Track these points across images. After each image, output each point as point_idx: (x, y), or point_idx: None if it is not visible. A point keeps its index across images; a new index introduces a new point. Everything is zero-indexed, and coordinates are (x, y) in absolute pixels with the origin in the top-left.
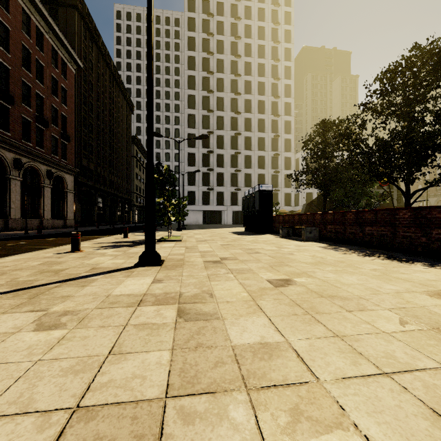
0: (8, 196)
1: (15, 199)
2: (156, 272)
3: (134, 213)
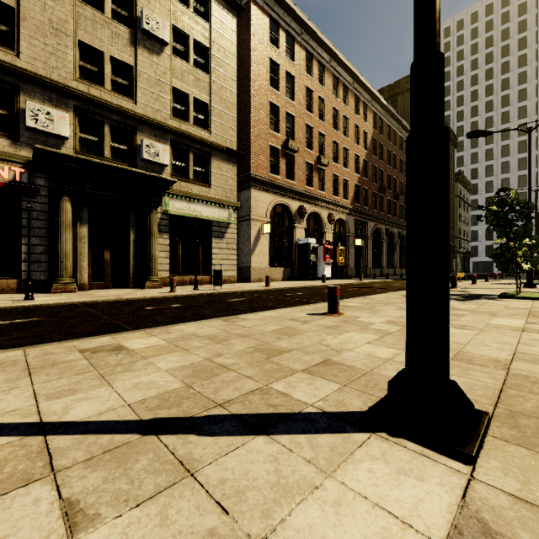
0: (382, 253)
1: (384, 255)
2: (536, 289)
3: (456, 261)
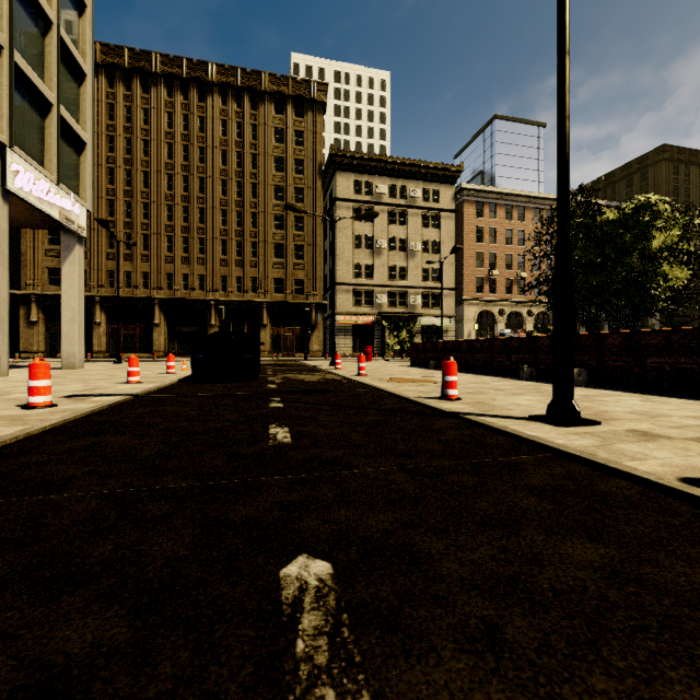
0: None
1: None
2: None
3: None
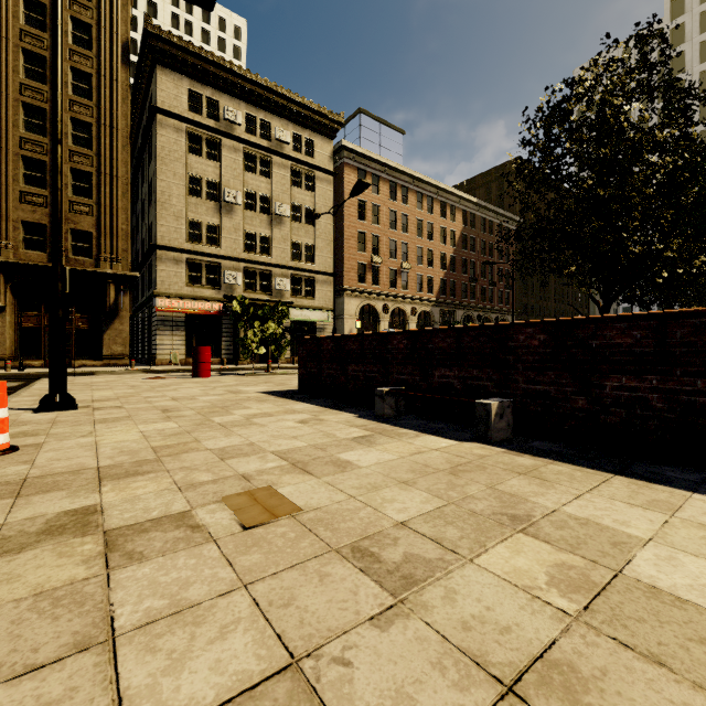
0: None
1: None
2: None
3: None
